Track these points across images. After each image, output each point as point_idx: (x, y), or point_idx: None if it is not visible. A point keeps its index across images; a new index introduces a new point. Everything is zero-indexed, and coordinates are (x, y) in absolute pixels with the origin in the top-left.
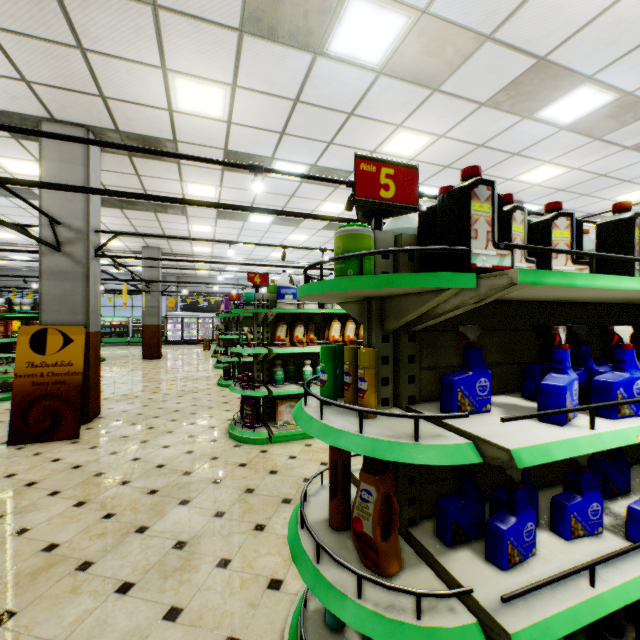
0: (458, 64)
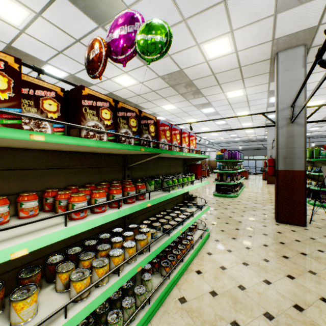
0: None
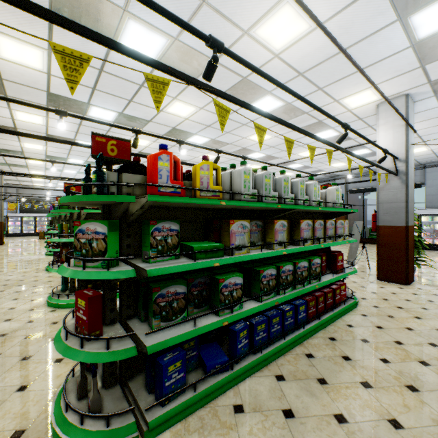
0: (144, 125)
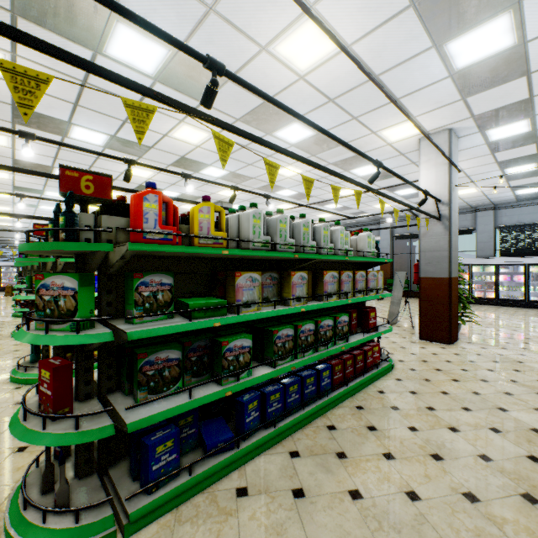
0: (145, 152)
